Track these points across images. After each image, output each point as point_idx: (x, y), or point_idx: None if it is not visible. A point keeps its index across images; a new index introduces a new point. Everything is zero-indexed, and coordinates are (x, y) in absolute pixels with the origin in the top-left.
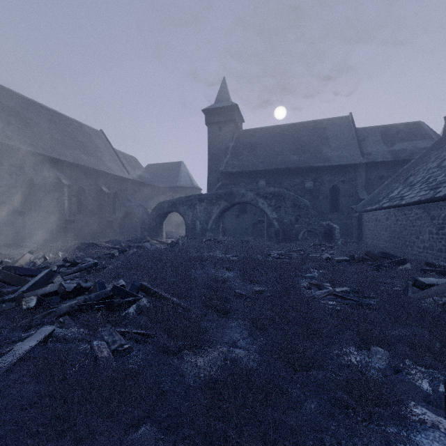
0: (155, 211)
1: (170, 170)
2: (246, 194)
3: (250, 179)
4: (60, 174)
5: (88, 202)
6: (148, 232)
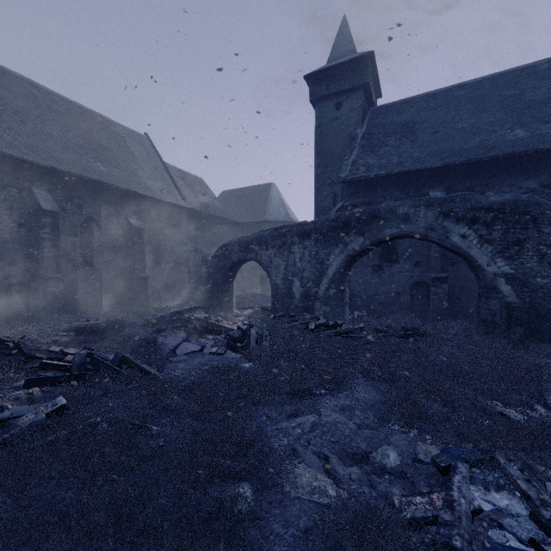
0: (217, 260)
1: (254, 197)
2: (414, 216)
3: (406, 190)
4: (43, 192)
5: (106, 245)
6: (205, 299)
